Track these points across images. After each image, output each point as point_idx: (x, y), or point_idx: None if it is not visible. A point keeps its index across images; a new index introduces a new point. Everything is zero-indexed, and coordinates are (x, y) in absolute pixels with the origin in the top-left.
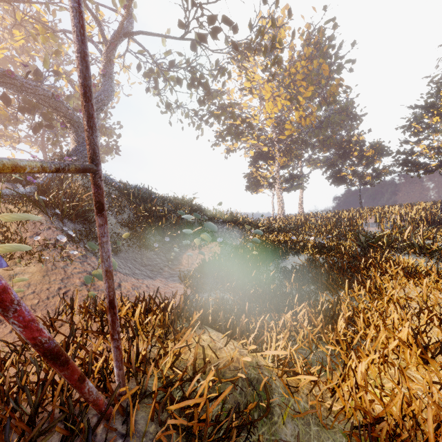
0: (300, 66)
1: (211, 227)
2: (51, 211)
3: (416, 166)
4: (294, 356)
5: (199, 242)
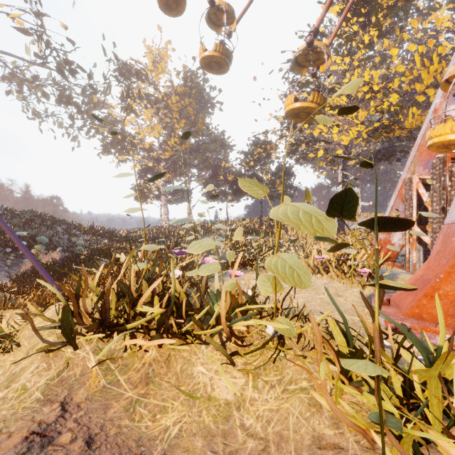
0: (175, 100)
1: (42, 240)
2: None
3: (244, 193)
4: None
5: (36, 251)
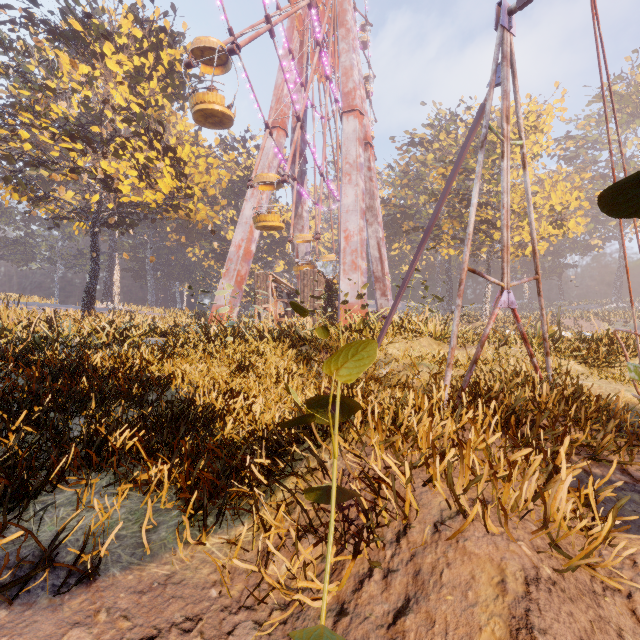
0: None
1: None
2: None
3: None
4: None
5: None
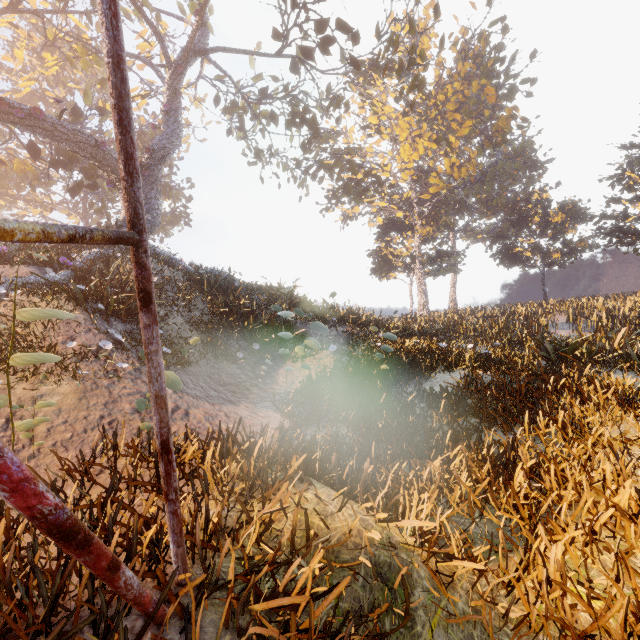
0: (451, 91)
1: (320, 329)
2: (92, 306)
3: (632, 236)
4: (446, 527)
5: (302, 351)
